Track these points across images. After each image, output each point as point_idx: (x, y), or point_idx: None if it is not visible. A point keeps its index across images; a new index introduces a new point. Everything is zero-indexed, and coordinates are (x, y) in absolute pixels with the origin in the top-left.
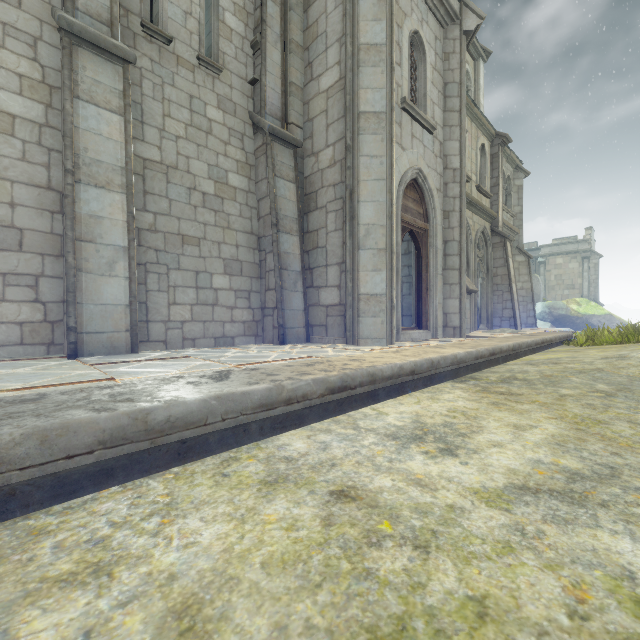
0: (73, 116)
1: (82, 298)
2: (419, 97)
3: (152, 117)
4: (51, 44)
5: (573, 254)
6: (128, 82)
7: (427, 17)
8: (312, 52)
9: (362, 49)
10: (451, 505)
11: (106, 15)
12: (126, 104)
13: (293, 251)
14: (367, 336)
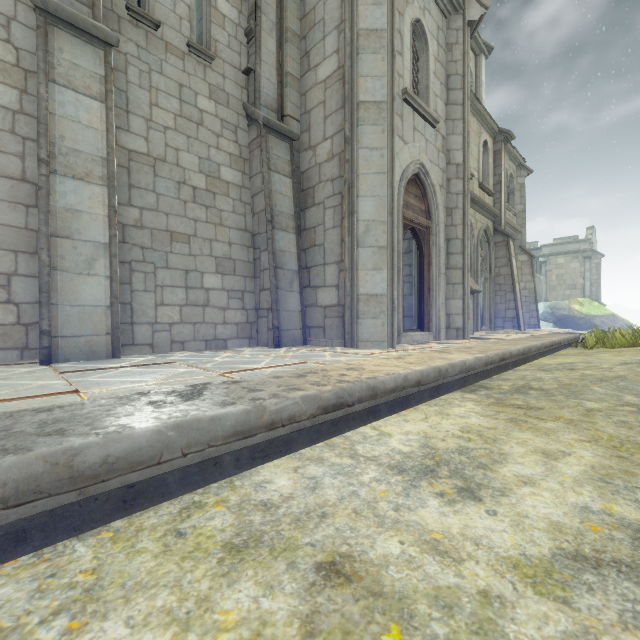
0: (48, 101)
1: (57, 299)
2: (421, 89)
3: (138, 106)
4: (26, 25)
5: (574, 254)
6: (110, 66)
7: (429, 6)
8: (309, 41)
9: (361, 35)
10: (485, 591)
11: None
12: (108, 90)
13: (289, 249)
14: (367, 339)
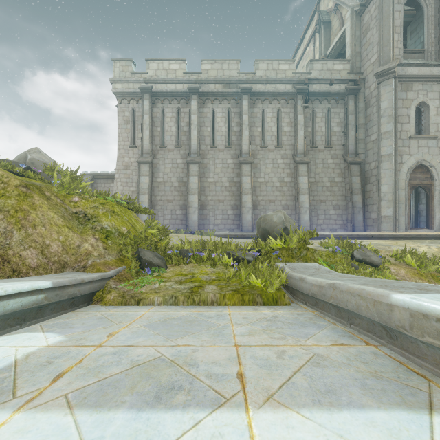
0: (298, 180)
1: (300, 219)
2: (426, 126)
3: (312, 170)
4: (292, 163)
5: None
6: (308, 168)
7: (431, 88)
8: (368, 126)
9: (382, 134)
10: None
11: (303, 152)
12: (308, 173)
13: (358, 200)
14: (384, 230)
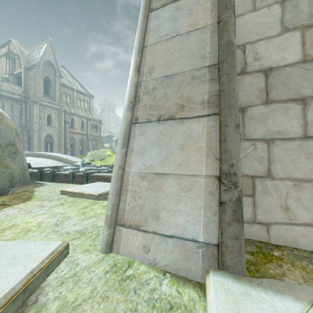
0: None
1: None
2: (51, 122)
3: None
4: None
5: None
6: None
7: (53, 110)
8: (31, 116)
9: (34, 122)
10: None
11: None
12: None
13: (26, 145)
14: None
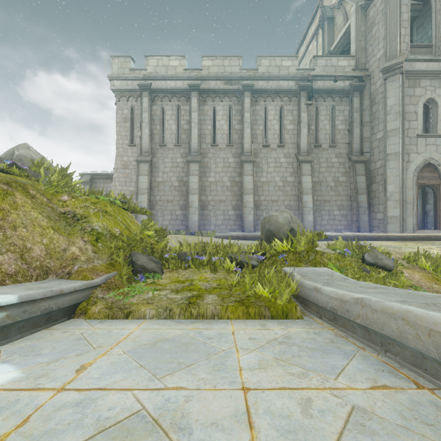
0: (301, 180)
1: (304, 220)
2: (434, 123)
3: (316, 169)
4: (295, 162)
5: None
6: (312, 167)
7: (440, 84)
8: (373, 124)
9: (389, 132)
10: None
11: (306, 150)
12: (312, 172)
13: (363, 200)
14: (391, 231)
